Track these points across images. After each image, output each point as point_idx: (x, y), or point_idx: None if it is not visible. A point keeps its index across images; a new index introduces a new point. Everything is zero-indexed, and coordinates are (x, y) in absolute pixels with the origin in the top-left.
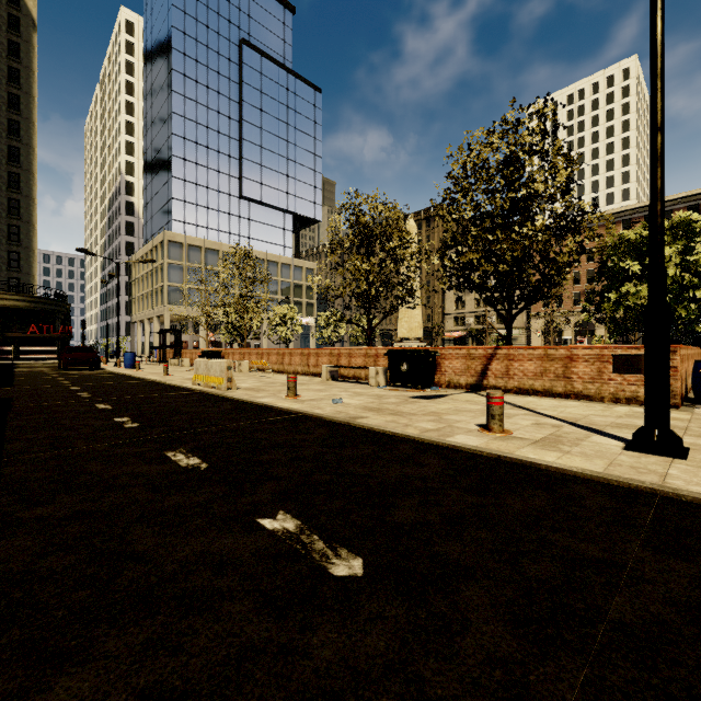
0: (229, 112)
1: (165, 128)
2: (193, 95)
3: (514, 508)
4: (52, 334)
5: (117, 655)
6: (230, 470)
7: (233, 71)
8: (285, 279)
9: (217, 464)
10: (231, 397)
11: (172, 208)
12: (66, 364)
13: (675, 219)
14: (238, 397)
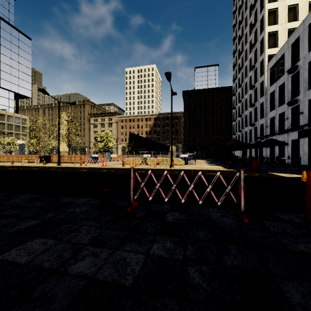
0: None
1: None
2: None
3: (33, 167)
4: None
5: (1, 169)
6: (3, 168)
7: None
8: (9, 122)
9: (1, 168)
10: None
11: None
12: None
13: (106, 131)
14: None
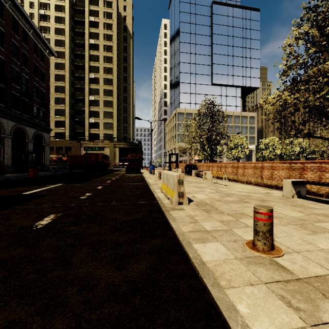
0: (206, 42)
1: (177, 61)
2: (188, 41)
3: None
4: (135, 158)
5: None
6: None
7: (208, 21)
8: (236, 124)
9: None
10: (170, 223)
11: (179, 97)
12: (126, 170)
13: None
14: (177, 226)
